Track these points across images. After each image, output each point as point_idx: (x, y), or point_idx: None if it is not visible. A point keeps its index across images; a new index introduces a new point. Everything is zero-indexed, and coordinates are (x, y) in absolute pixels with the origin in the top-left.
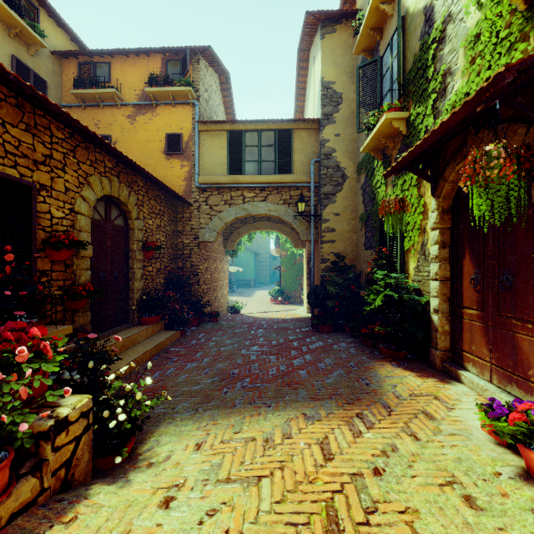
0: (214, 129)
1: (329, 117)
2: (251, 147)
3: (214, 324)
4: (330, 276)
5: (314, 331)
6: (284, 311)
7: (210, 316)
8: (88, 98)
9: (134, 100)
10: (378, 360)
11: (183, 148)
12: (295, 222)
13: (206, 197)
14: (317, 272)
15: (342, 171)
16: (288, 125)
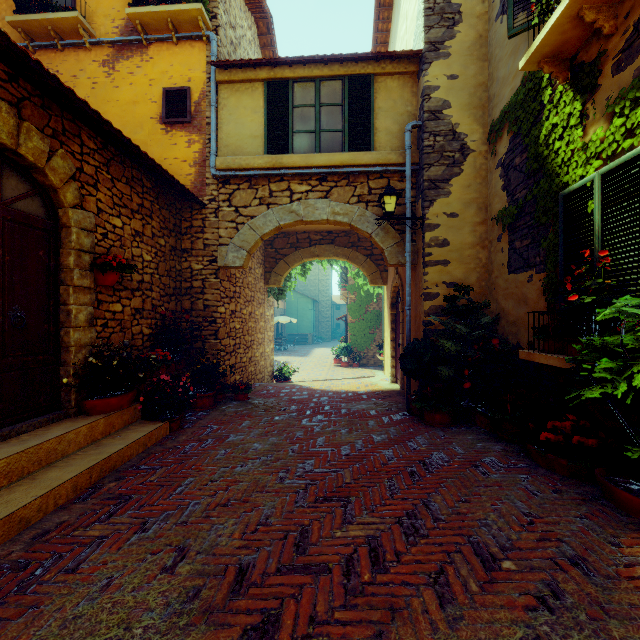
0: (242, 79)
1: (438, 46)
2: (303, 107)
3: (240, 404)
4: (443, 323)
5: (415, 422)
6: (354, 379)
7: (235, 391)
8: (38, 34)
9: (113, 36)
10: (631, 533)
11: (191, 112)
12: (378, 232)
13: (229, 193)
14: (414, 317)
15: (461, 140)
16: (365, 68)
